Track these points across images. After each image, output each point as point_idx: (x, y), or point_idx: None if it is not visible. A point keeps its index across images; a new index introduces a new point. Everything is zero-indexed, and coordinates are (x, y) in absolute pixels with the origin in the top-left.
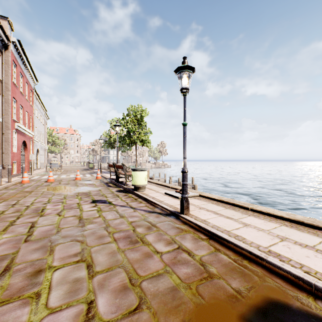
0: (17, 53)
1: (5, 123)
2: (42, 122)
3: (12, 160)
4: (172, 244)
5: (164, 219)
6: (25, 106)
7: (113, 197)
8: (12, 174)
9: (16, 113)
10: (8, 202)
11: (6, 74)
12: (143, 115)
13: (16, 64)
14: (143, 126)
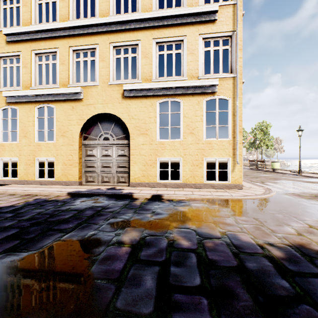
0: None
1: None
2: None
3: None
4: (295, 177)
5: (291, 175)
6: None
7: (264, 172)
8: None
9: None
10: None
11: None
12: (268, 128)
13: None
14: (266, 134)
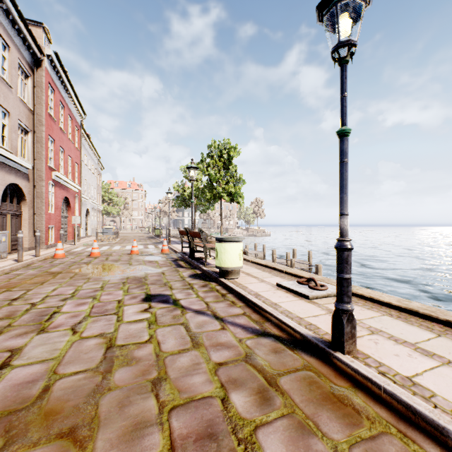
0: (56, 73)
1: (38, 171)
2: (93, 172)
3: (48, 224)
4: None
5: (293, 358)
6: (67, 149)
7: (183, 290)
8: (47, 244)
9: (54, 158)
10: (10, 292)
11: (39, 102)
12: (232, 155)
13: (53, 88)
14: (231, 172)
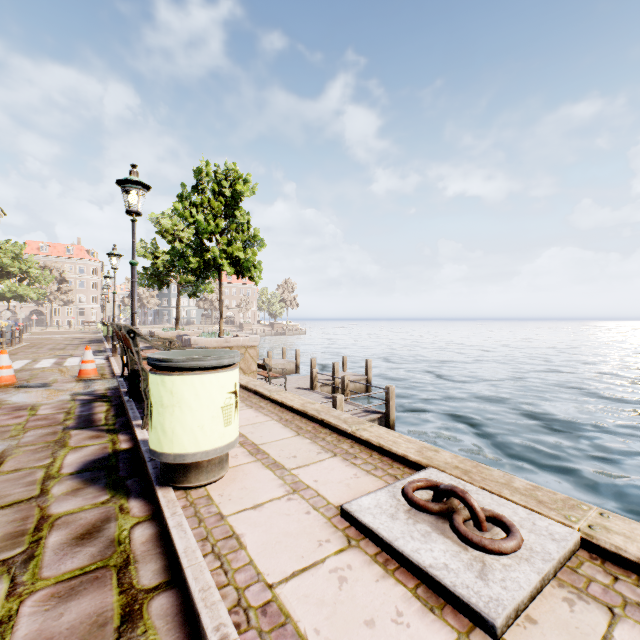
0: None
1: None
2: None
3: None
4: None
5: None
6: None
7: None
8: None
9: None
10: None
11: None
12: (240, 191)
13: None
14: (240, 225)
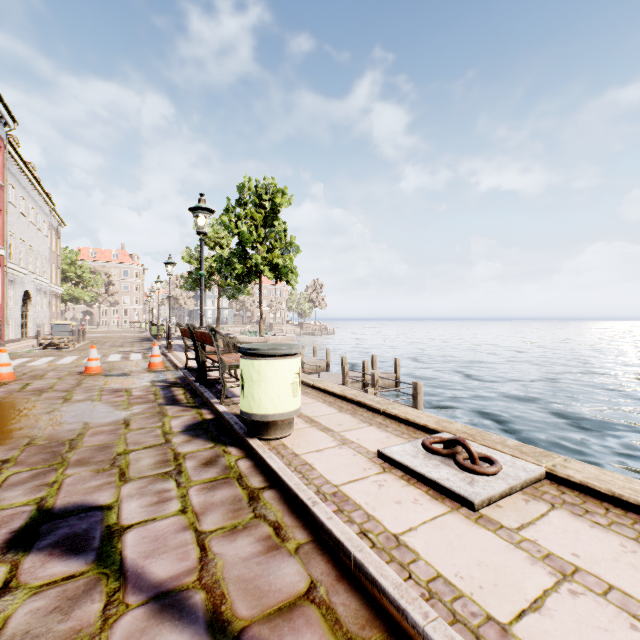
0: None
1: None
2: (41, 228)
3: None
4: None
5: None
6: None
7: (152, 484)
8: None
9: None
10: None
11: None
12: (279, 203)
13: None
14: (277, 233)
